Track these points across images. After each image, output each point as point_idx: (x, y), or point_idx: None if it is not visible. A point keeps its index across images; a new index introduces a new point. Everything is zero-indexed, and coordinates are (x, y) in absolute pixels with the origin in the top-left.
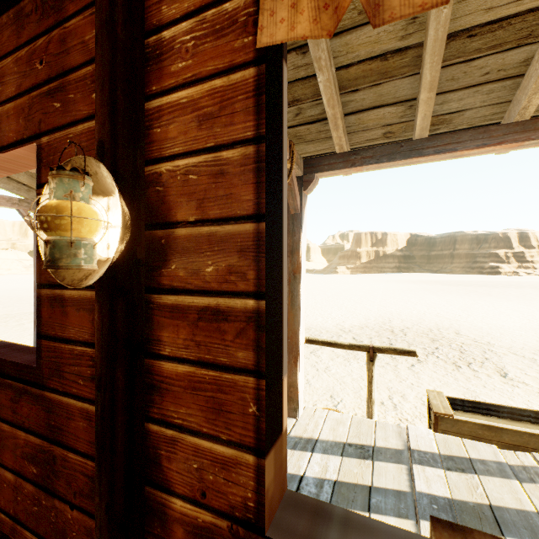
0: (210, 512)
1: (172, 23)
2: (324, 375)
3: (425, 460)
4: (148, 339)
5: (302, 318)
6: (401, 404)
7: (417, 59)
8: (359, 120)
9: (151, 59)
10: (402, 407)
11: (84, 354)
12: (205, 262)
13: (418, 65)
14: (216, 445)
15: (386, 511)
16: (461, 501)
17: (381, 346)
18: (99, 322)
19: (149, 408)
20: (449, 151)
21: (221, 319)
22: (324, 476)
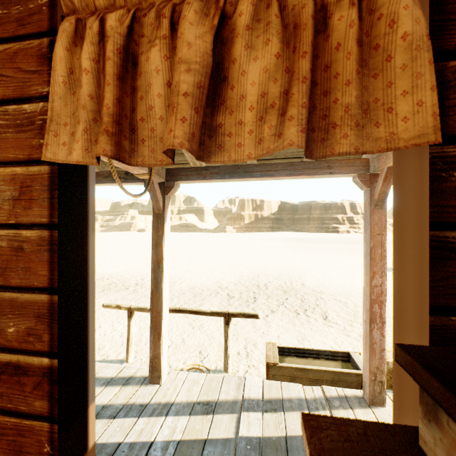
0: None
1: None
2: (198, 332)
3: (251, 406)
4: None
5: (166, 300)
6: (252, 352)
7: None
8: None
9: None
10: (253, 354)
11: None
12: (7, 323)
13: None
14: None
15: None
16: (268, 437)
17: (234, 312)
18: None
19: None
20: (270, 176)
21: (22, 373)
22: (171, 438)
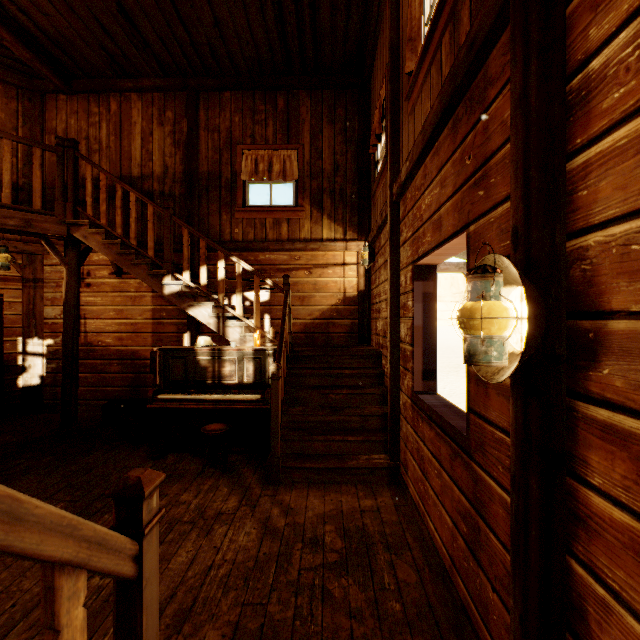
0: None
1: (602, 44)
2: None
3: None
4: (570, 454)
5: None
6: None
7: None
8: None
9: (573, 106)
10: None
11: (503, 442)
12: None
13: None
14: None
15: None
16: None
17: None
18: (513, 416)
19: (571, 539)
20: None
21: None
22: None
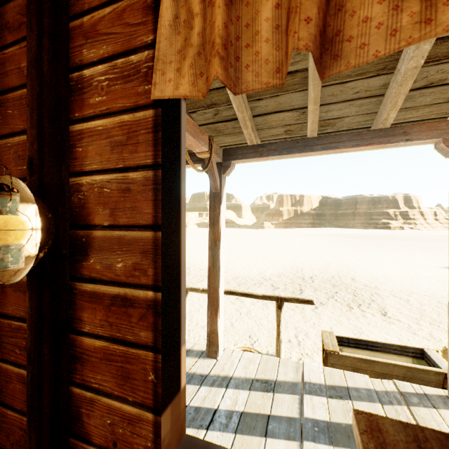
0: None
1: (91, 64)
2: (246, 318)
3: (314, 390)
4: (72, 318)
5: (222, 277)
6: (304, 341)
7: (304, 79)
8: (265, 120)
9: (74, 90)
10: (305, 343)
11: (20, 328)
12: (116, 259)
13: (306, 83)
14: (124, 405)
15: (278, 435)
16: (336, 423)
17: (287, 296)
18: (29, 306)
19: (73, 374)
20: (332, 148)
21: (128, 305)
22: (234, 408)
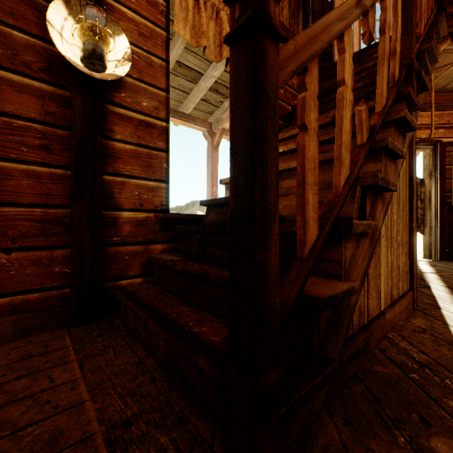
0: (145, 212)
1: None
2: None
3: None
4: (104, 129)
5: None
6: None
7: None
8: None
9: None
10: None
11: (30, 128)
12: (142, 100)
13: None
14: (148, 182)
15: None
16: None
17: None
18: (81, 105)
19: (104, 167)
20: None
21: (151, 128)
22: None
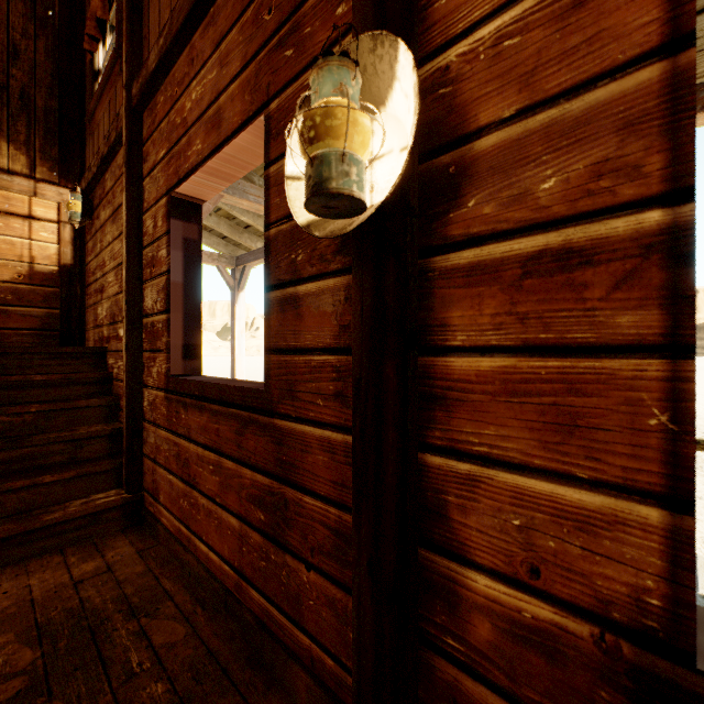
0: (550, 604)
1: None
2: None
3: None
4: (424, 327)
5: None
6: None
7: None
8: None
9: None
10: None
11: (324, 365)
12: (537, 175)
13: None
14: (562, 489)
15: None
16: None
17: None
18: (357, 301)
19: (426, 430)
20: None
21: (576, 265)
22: None
